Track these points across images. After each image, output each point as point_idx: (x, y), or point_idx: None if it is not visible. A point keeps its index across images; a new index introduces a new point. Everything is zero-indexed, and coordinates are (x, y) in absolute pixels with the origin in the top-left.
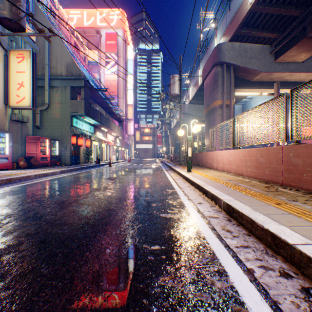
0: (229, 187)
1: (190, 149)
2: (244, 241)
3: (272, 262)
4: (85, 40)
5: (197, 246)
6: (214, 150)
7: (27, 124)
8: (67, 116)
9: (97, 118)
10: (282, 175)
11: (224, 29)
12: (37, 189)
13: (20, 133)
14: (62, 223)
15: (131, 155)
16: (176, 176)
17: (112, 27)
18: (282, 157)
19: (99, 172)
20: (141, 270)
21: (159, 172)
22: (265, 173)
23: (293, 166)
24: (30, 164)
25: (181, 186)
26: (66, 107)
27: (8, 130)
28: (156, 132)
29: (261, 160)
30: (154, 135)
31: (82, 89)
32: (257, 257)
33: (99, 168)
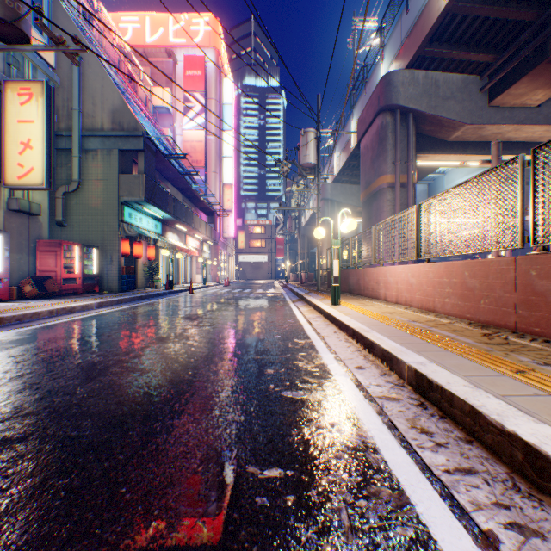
0: (415, 336)
1: (337, 264)
2: (462, 456)
3: (534, 513)
4: (148, 69)
5: (363, 470)
6: (380, 266)
7: (39, 217)
8: (113, 204)
9: (168, 208)
10: (516, 312)
11: (398, 46)
12: (48, 338)
13: (25, 234)
14: (82, 412)
15: (231, 274)
16: (311, 312)
17: (196, 46)
18: (516, 278)
19: (170, 305)
20: (239, 538)
21: (279, 305)
22: (480, 308)
23: (537, 295)
24: (44, 290)
25: (322, 332)
26: (111, 186)
27: (2, 229)
28: (274, 233)
29: (471, 284)
30: (271, 238)
31: (140, 154)
32: (498, 498)
33: (170, 298)
